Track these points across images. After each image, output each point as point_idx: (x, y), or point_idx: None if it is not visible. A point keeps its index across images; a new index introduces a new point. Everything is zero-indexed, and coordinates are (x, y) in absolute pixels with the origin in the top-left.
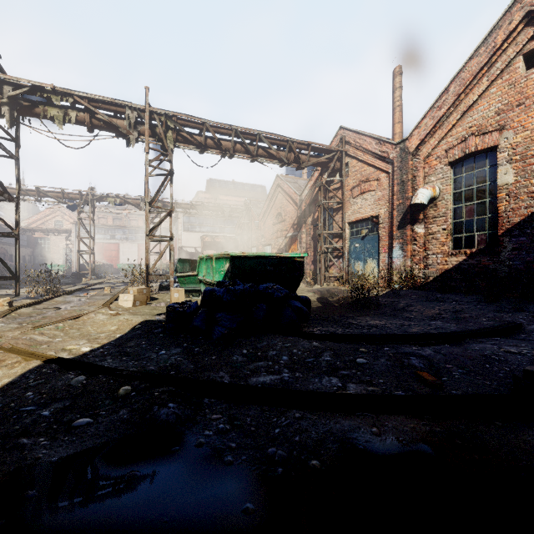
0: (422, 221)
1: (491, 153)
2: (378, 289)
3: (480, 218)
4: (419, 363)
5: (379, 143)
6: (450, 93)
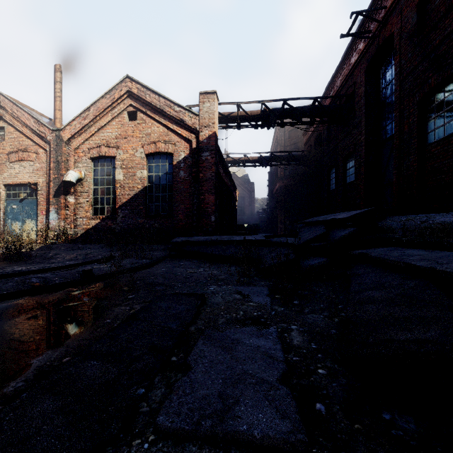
0: (73, 194)
1: (113, 159)
2: (34, 245)
3: (108, 197)
4: (37, 280)
5: (37, 122)
6: (91, 112)
